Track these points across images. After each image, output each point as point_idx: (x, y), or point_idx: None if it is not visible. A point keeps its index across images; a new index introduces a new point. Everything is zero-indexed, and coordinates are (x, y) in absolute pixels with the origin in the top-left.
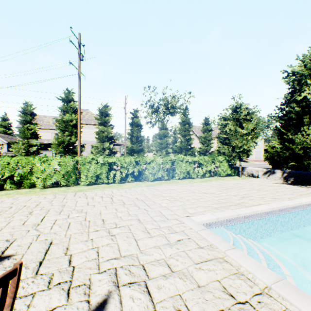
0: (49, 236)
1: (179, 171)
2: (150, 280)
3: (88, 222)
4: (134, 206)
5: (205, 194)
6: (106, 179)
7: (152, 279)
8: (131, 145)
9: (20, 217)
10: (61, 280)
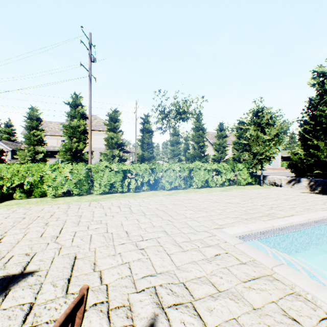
0: (72, 250)
1: (196, 180)
2: (196, 301)
3: (110, 234)
4: (157, 217)
5: (230, 204)
6: (120, 187)
7: (198, 300)
8: (142, 152)
9: (36, 228)
10: (97, 301)
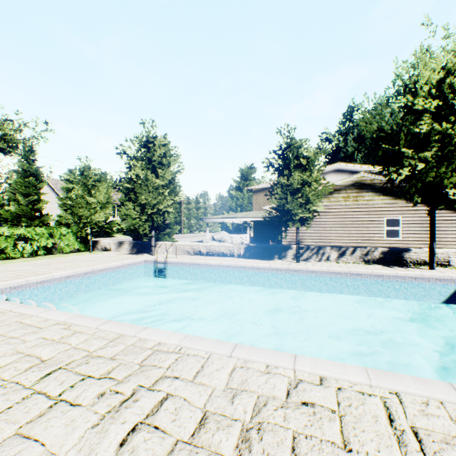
0: None
1: None
2: None
3: None
4: None
5: (11, 271)
6: None
7: None
8: None
9: None
10: None
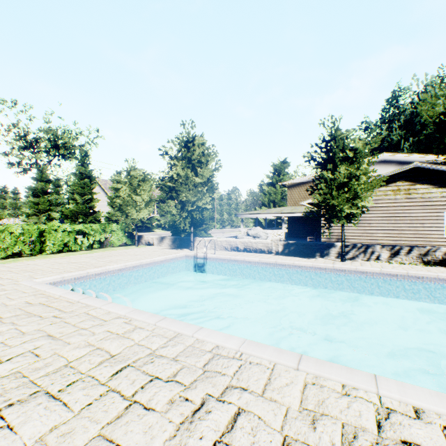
0: None
1: (52, 243)
2: None
3: None
4: None
5: (74, 263)
6: None
7: None
8: None
9: None
10: None
